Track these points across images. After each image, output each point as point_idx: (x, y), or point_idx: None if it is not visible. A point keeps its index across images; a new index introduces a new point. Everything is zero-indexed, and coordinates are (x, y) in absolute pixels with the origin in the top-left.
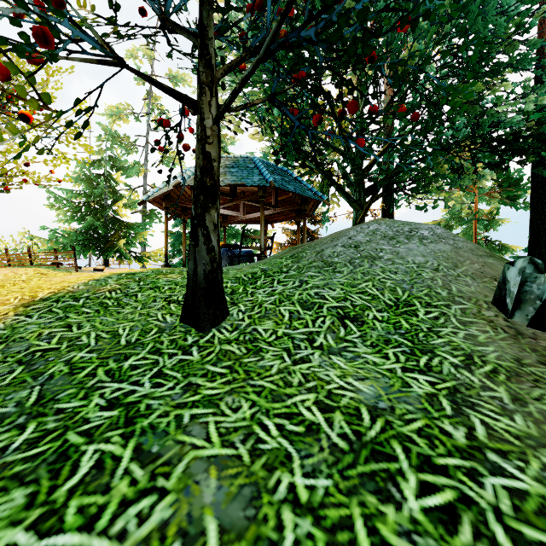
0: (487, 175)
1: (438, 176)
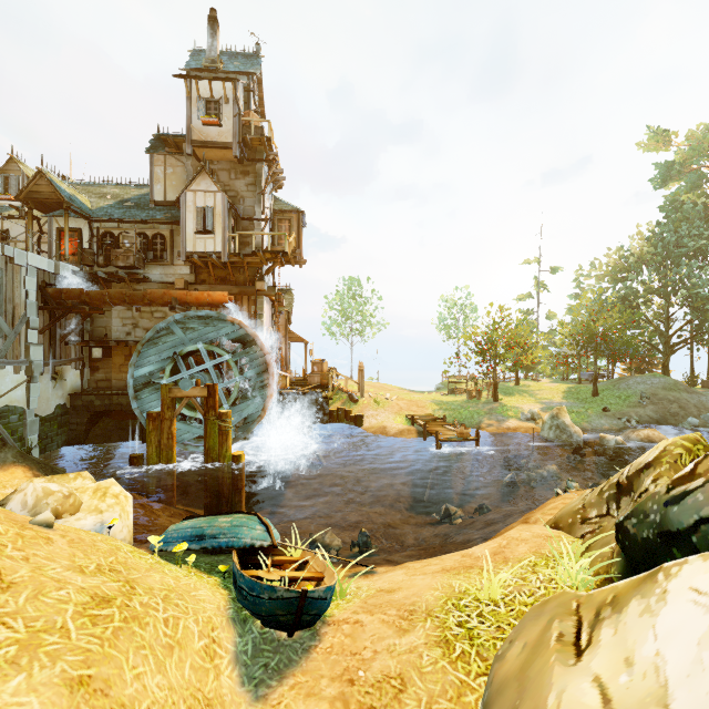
0: None
1: None
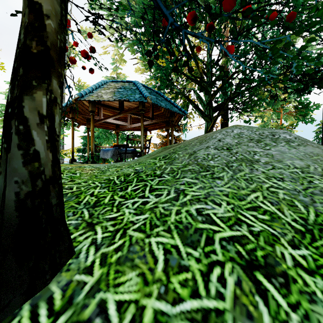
0: (292, 100)
1: (259, 100)
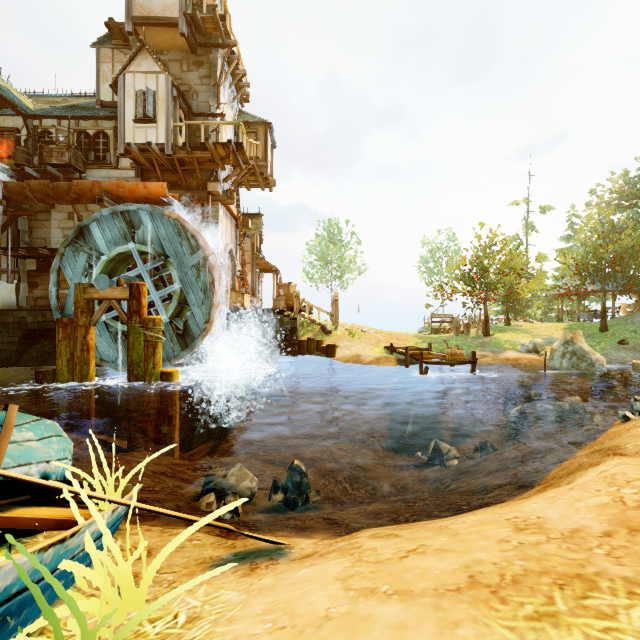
0: None
1: None
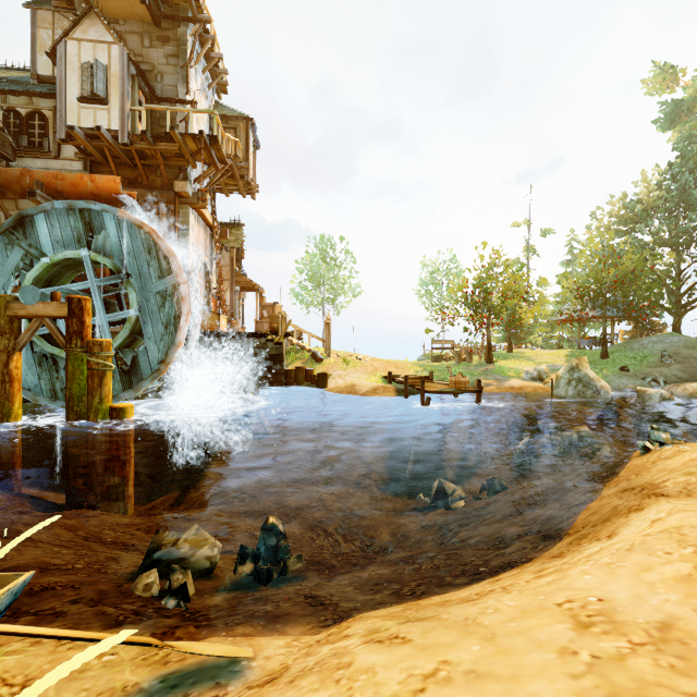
0: None
1: None
